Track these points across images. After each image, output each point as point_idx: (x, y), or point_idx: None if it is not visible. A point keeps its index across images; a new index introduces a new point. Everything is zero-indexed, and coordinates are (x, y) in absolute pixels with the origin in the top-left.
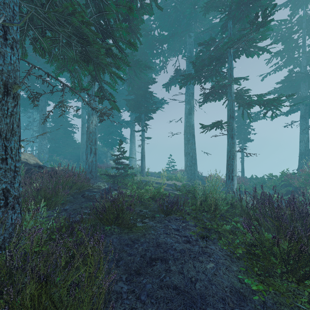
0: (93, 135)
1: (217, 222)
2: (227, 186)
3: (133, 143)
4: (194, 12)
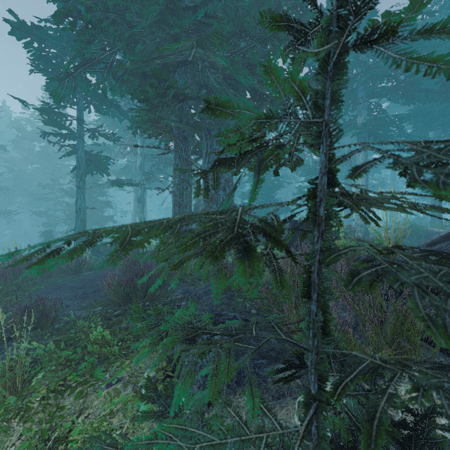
0: None
1: None
2: None
3: None
4: None
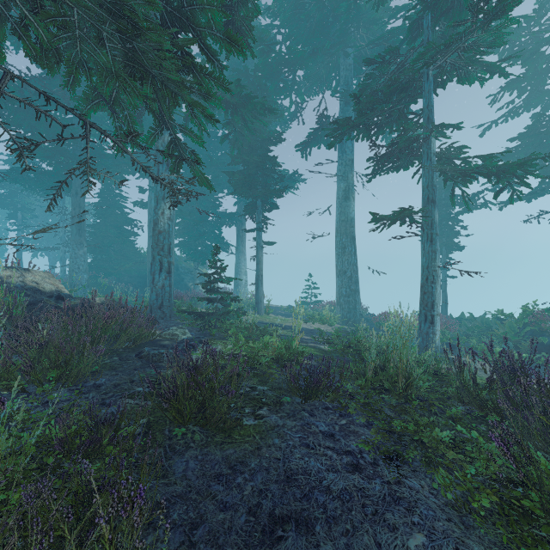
0: (165, 237)
1: (414, 416)
2: (423, 336)
3: (243, 253)
4: (356, 7)
